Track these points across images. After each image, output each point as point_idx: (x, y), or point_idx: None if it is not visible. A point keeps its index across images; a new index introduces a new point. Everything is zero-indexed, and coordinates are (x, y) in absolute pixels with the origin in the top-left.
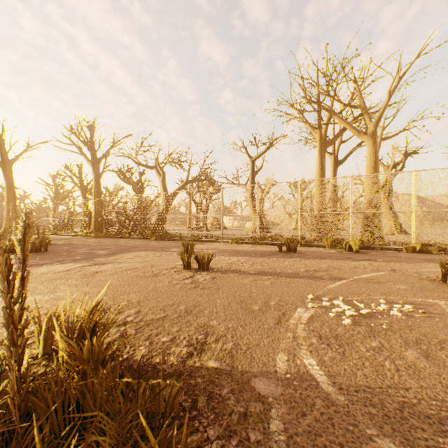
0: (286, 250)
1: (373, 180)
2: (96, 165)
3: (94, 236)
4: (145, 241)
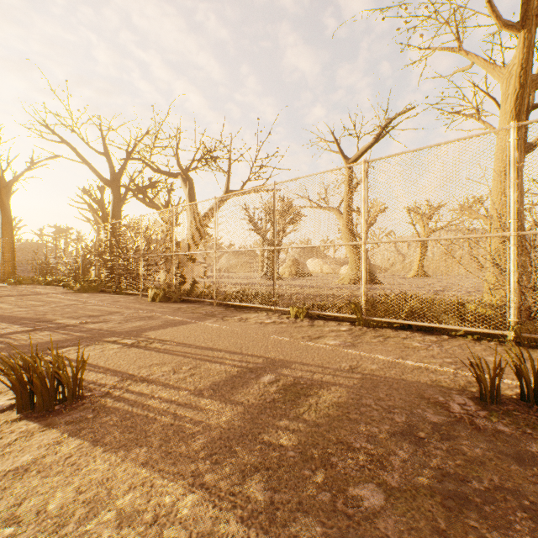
0: (519, 397)
1: None
2: (115, 184)
3: (79, 289)
4: (131, 302)
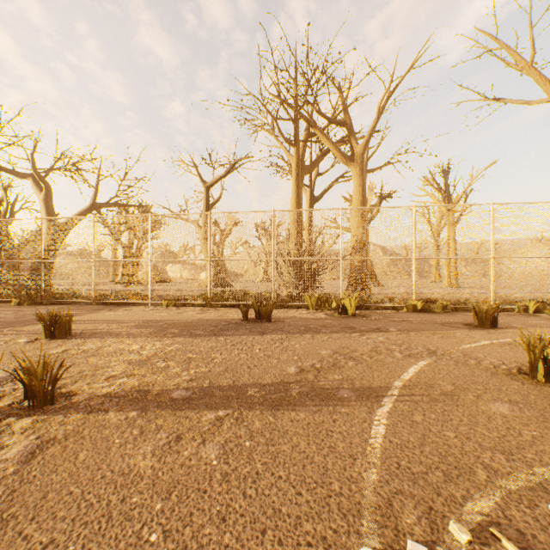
0: (255, 318)
1: (361, 218)
2: None
3: None
4: None
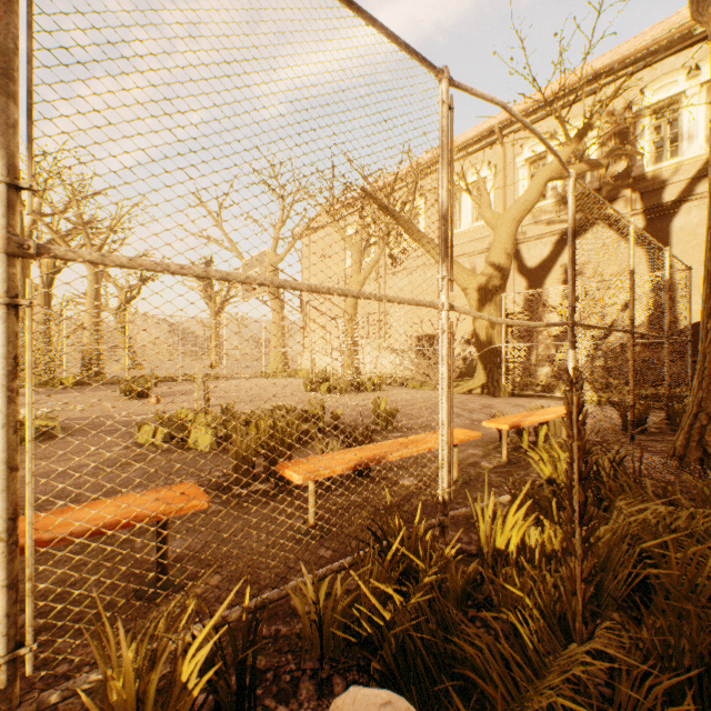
0: None
1: (95, 312)
2: None
3: None
4: None
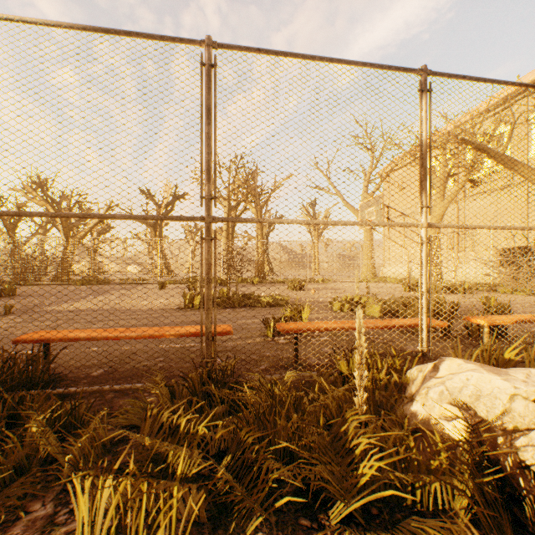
0: (220, 285)
1: (261, 241)
2: None
3: None
4: (72, 286)
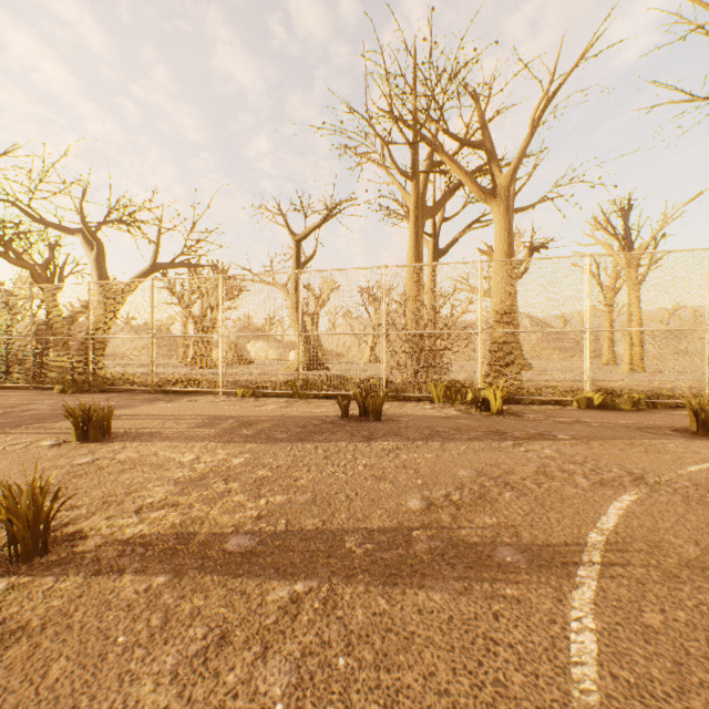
0: (359, 415)
1: (507, 276)
2: None
3: None
4: (30, 395)
